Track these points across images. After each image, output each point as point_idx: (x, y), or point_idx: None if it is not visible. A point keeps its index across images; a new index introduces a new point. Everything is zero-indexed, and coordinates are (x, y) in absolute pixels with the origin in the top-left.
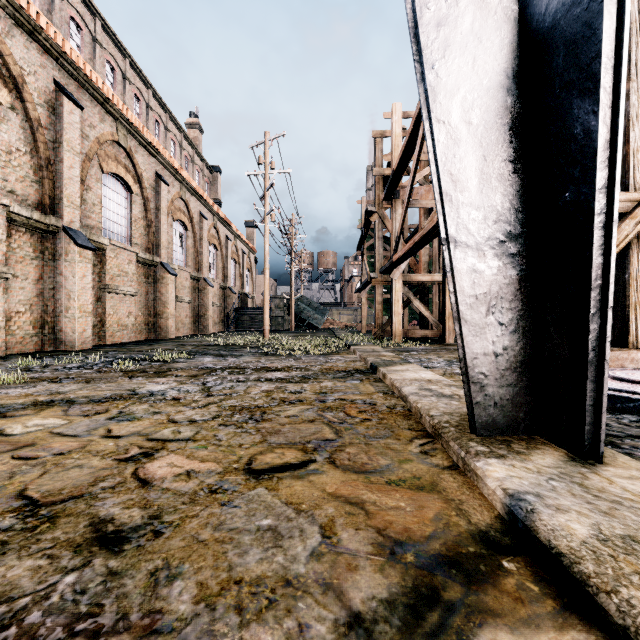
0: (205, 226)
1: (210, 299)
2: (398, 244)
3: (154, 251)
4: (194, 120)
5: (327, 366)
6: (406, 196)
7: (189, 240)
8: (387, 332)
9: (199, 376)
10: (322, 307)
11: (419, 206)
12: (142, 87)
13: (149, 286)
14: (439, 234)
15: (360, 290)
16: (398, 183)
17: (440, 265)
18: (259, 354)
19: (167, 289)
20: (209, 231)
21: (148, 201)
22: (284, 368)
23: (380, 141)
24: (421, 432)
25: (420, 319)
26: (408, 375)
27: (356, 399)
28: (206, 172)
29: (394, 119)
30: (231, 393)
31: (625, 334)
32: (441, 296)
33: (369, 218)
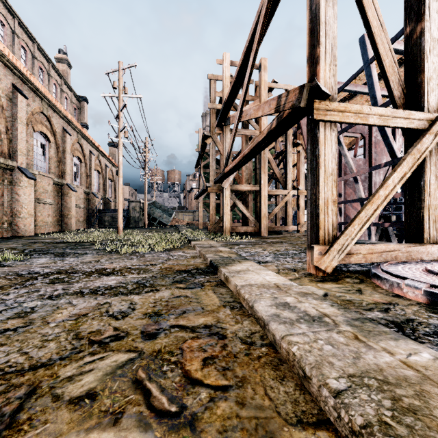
0: (68, 140)
1: (73, 201)
2: (228, 159)
3: (11, 156)
4: (63, 56)
5: (168, 265)
6: (236, 118)
7: (52, 150)
8: (219, 228)
9: (2, 290)
10: (170, 209)
11: (243, 133)
12: (7, 14)
13: (4, 188)
14: (266, 147)
15: (198, 197)
16: (228, 112)
17: (256, 179)
18: (104, 252)
19: (25, 191)
20: (73, 145)
21: (3, 109)
22: (122, 270)
23: (213, 83)
24: (324, 432)
25: (242, 218)
26: (252, 278)
27: (198, 325)
28: (74, 100)
29: (224, 65)
30: (16, 327)
31: (421, 231)
32: (257, 202)
33: (205, 141)
